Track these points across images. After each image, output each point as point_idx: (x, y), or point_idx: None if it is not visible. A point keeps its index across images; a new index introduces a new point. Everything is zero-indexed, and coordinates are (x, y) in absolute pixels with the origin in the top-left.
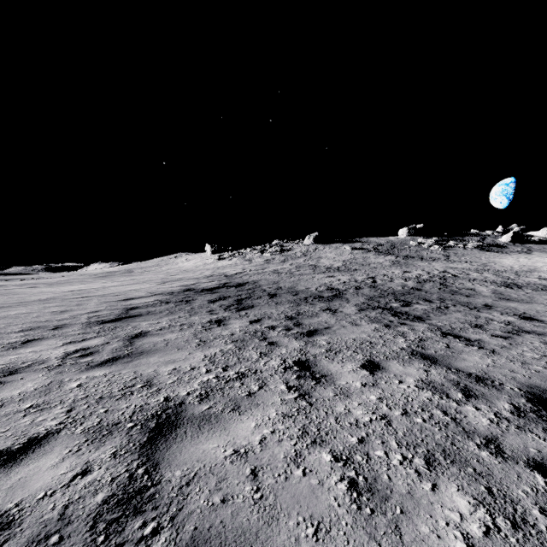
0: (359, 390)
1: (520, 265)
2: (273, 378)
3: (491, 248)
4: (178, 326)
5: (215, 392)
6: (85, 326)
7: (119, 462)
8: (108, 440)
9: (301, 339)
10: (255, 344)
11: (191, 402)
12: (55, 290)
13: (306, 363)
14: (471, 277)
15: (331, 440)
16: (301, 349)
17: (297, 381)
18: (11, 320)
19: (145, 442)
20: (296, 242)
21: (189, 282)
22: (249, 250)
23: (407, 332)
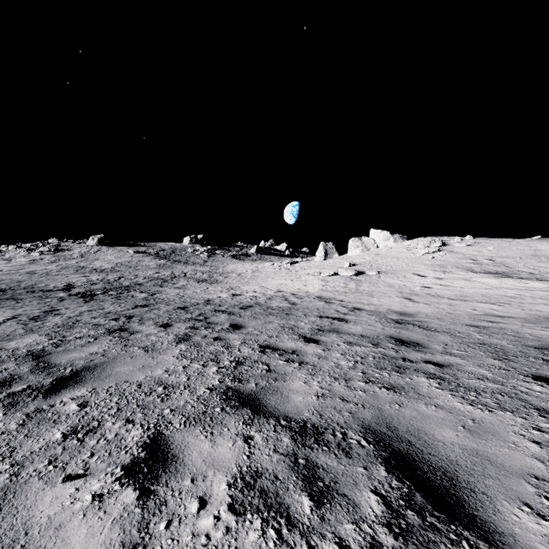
0: None
1: (232, 269)
2: None
3: (241, 256)
4: None
5: None
6: None
7: None
8: None
9: None
10: None
11: None
12: None
13: None
14: (193, 276)
15: None
16: None
17: None
18: None
19: None
20: (78, 242)
21: None
22: (12, 248)
23: (65, 301)
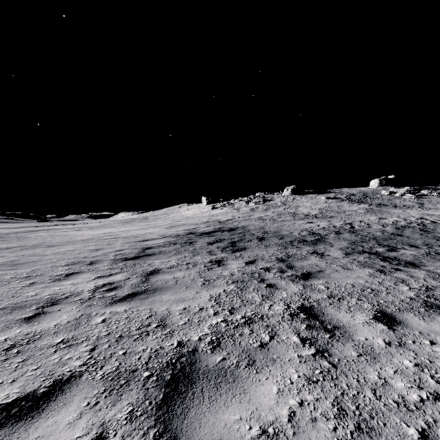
0: (385, 350)
1: None
2: (282, 326)
3: None
4: (184, 265)
5: (226, 339)
6: (112, 262)
7: (134, 429)
8: (124, 393)
9: (298, 282)
10: (255, 286)
11: (204, 350)
12: (94, 232)
13: (311, 310)
14: None
15: (381, 428)
16: (301, 294)
17: (308, 332)
18: (61, 256)
19: (161, 400)
20: (276, 193)
21: (190, 227)
22: (237, 201)
23: (407, 279)
